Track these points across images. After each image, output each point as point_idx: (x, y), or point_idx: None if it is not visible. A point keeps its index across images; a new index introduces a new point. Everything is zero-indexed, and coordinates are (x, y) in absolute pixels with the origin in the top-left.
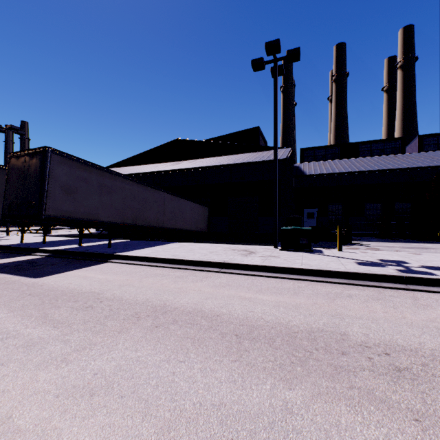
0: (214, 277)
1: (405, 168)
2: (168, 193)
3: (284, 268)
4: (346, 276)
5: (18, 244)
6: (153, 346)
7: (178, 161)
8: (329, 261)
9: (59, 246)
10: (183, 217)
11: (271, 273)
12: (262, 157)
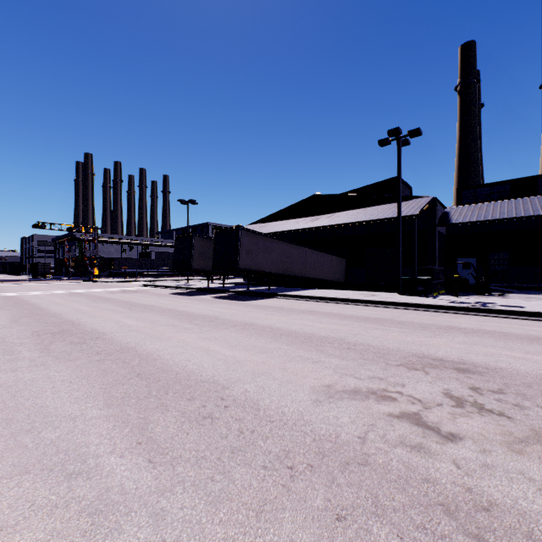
0: (341, 305)
1: None
2: (308, 248)
3: (388, 302)
4: (429, 307)
5: (208, 287)
6: (312, 316)
7: (316, 215)
8: (429, 301)
9: (235, 289)
10: (321, 268)
11: (379, 305)
12: (396, 212)
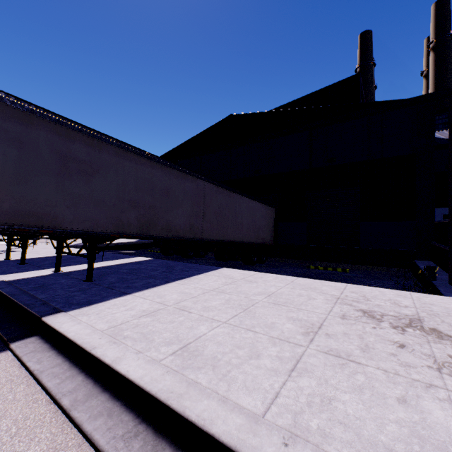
0: None
1: None
2: (210, 182)
3: None
4: None
5: None
6: None
7: None
8: None
9: (25, 271)
10: (236, 222)
11: None
12: None
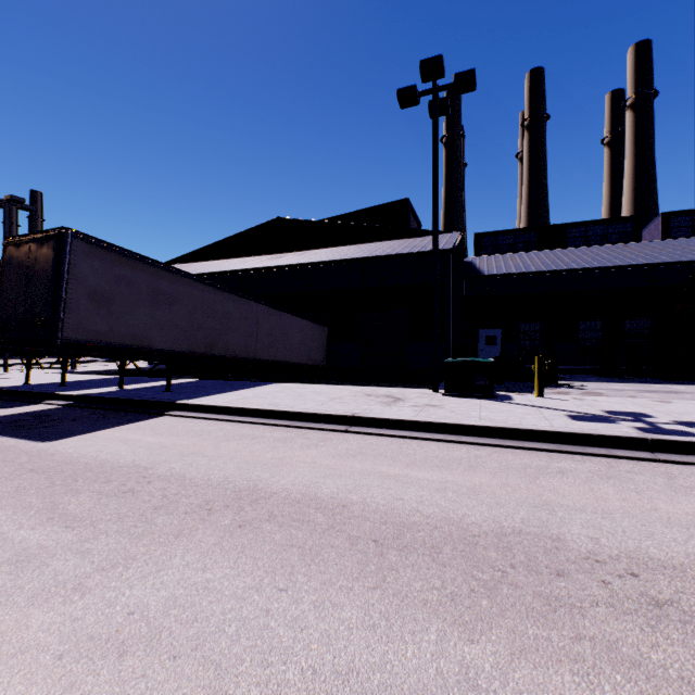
0: (338, 440)
1: (643, 265)
2: (263, 304)
3: (451, 425)
4: (554, 439)
5: (21, 386)
6: (234, 561)
7: (279, 253)
8: (524, 414)
9: (87, 389)
10: (287, 343)
11: (431, 434)
12: (414, 247)
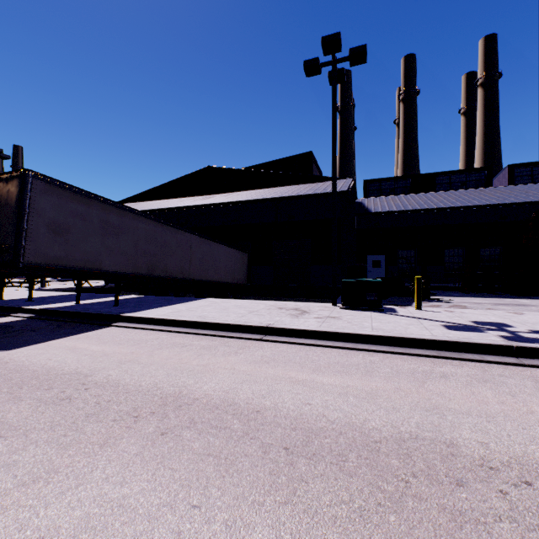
0: (254, 347)
1: (495, 205)
2: (195, 235)
3: (349, 334)
4: (435, 346)
5: None
6: (152, 473)
7: (210, 194)
8: (408, 324)
9: (49, 304)
10: (215, 266)
11: (332, 342)
12: (316, 189)
